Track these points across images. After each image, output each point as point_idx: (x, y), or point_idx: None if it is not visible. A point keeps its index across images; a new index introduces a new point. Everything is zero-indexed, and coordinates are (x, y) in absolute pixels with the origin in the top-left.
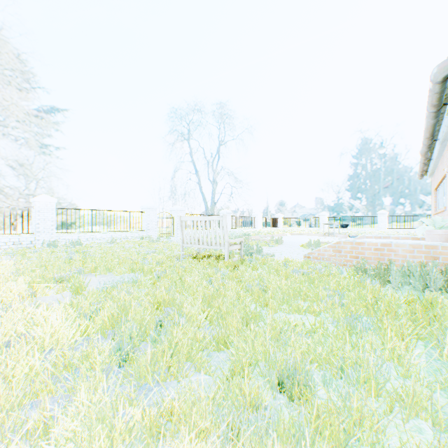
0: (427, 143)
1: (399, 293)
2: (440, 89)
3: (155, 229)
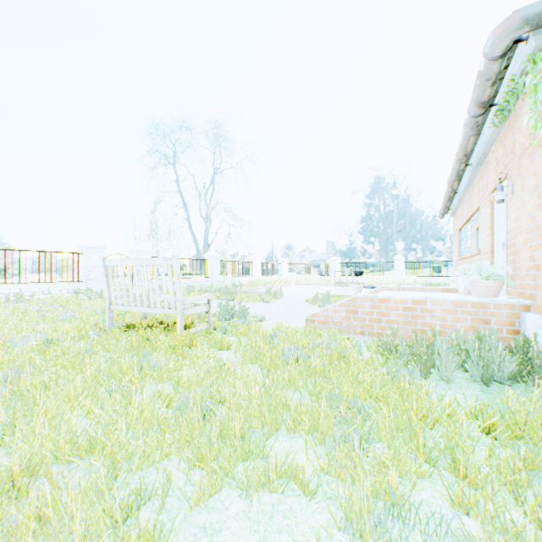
0: (458, 168)
1: (452, 390)
2: (495, 72)
3: (102, 279)
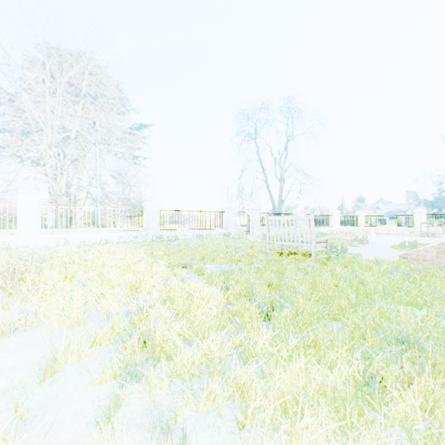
0: None
1: None
2: None
3: (233, 228)
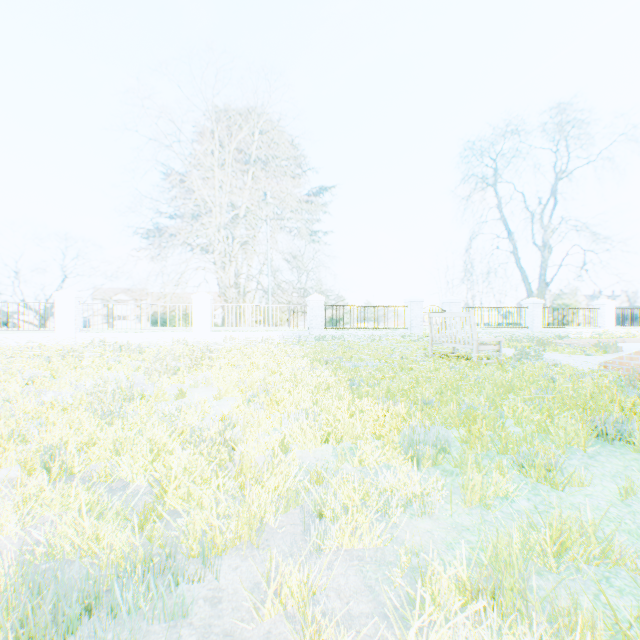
0: None
1: None
2: None
3: (420, 327)
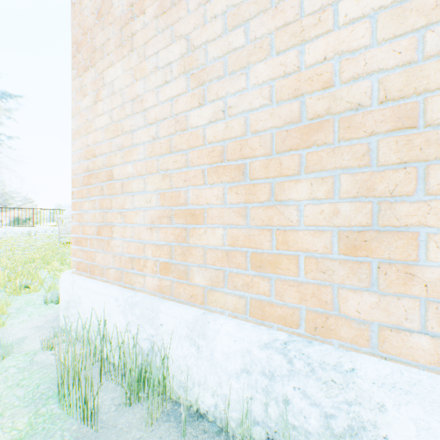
0: None
1: None
2: None
3: None
